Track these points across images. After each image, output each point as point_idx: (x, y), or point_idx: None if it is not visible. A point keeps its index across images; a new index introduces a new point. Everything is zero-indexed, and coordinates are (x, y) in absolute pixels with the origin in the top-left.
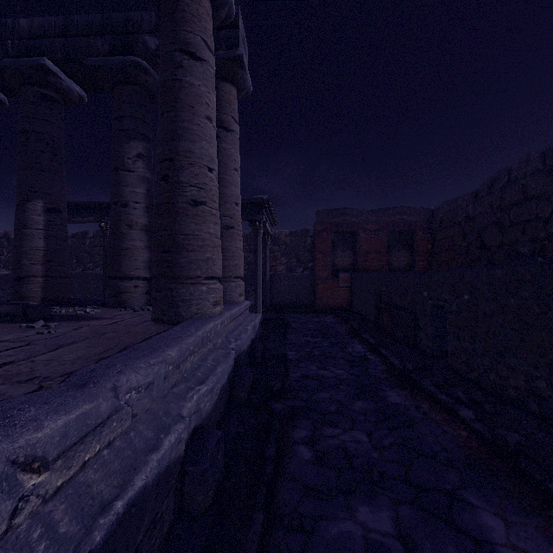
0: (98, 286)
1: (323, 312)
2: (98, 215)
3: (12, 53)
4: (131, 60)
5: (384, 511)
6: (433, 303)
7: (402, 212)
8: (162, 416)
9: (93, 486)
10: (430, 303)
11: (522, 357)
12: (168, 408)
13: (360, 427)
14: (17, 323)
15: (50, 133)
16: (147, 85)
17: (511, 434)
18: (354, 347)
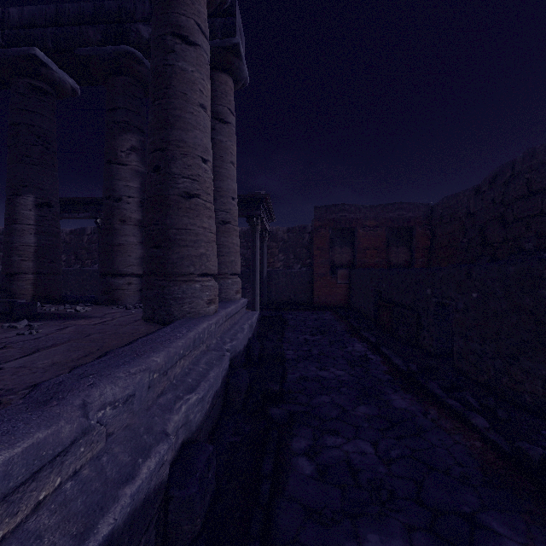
0: (96, 283)
1: (321, 309)
2: (94, 211)
3: (2, 43)
4: (124, 50)
5: (396, 540)
6: (437, 301)
7: (401, 208)
8: (143, 433)
9: (45, 535)
10: (434, 301)
11: (539, 360)
12: (151, 423)
13: (364, 435)
14: (1, 322)
15: (41, 126)
16: (141, 76)
17: (534, 448)
18: (354, 346)
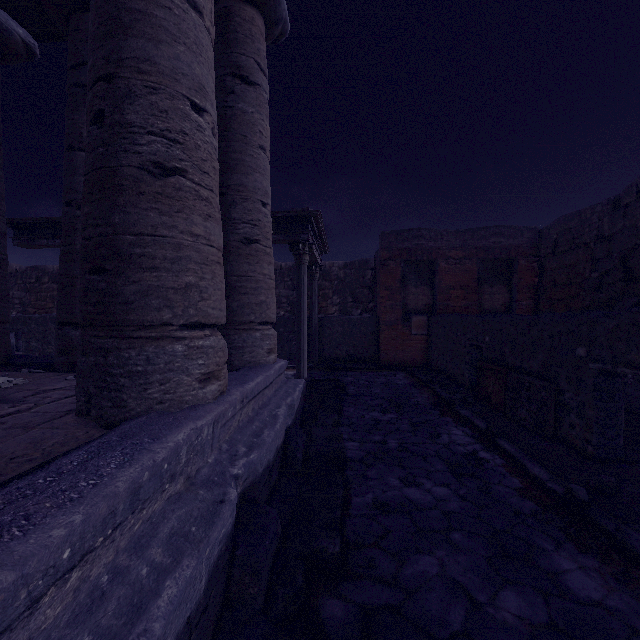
0: None
1: (390, 368)
2: None
3: None
4: None
5: None
6: (601, 368)
7: (497, 233)
8: None
9: None
10: (594, 368)
11: None
12: None
13: None
14: None
15: None
16: None
17: None
18: (451, 434)
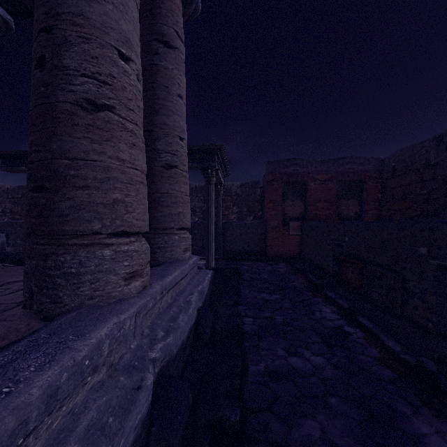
0: None
1: (274, 259)
2: None
3: None
4: None
5: None
6: (439, 264)
7: (351, 162)
8: None
9: None
10: (434, 264)
11: None
12: None
13: None
14: None
15: None
16: None
17: None
18: (322, 311)
